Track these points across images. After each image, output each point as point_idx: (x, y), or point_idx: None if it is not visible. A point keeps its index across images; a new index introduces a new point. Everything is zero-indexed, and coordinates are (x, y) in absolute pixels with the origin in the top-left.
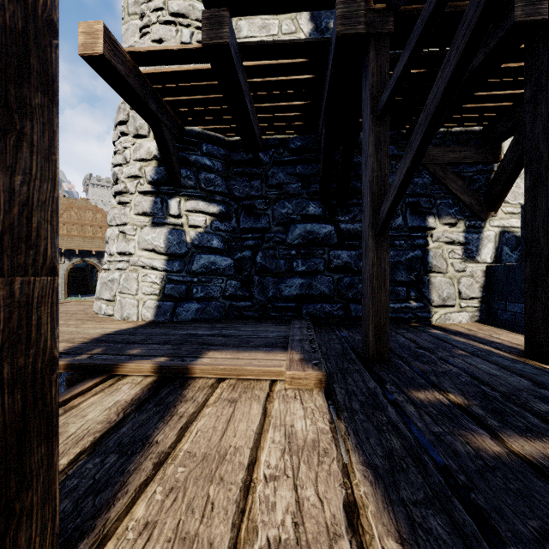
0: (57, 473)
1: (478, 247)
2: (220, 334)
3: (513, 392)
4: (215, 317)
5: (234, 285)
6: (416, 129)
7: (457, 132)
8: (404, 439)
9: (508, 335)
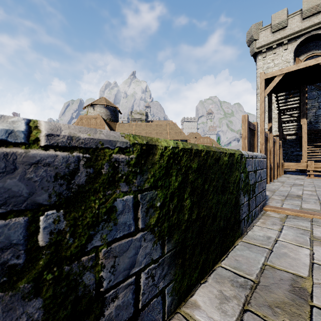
0: None
1: None
2: None
3: None
4: None
5: None
6: None
7: None
8: None
9: None
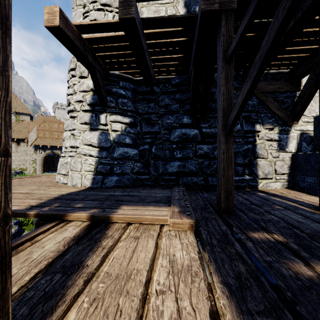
0: (9, 295)
1: (286, 143)
2: (130, 195)
3: (315, 233)
4: (127, 185)
5: (139, 165)
6: (253, 65)
7: (274, 73)
8: (247, 265)
9: (306, 197)
